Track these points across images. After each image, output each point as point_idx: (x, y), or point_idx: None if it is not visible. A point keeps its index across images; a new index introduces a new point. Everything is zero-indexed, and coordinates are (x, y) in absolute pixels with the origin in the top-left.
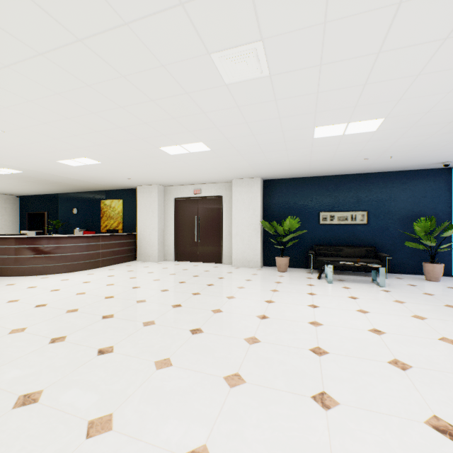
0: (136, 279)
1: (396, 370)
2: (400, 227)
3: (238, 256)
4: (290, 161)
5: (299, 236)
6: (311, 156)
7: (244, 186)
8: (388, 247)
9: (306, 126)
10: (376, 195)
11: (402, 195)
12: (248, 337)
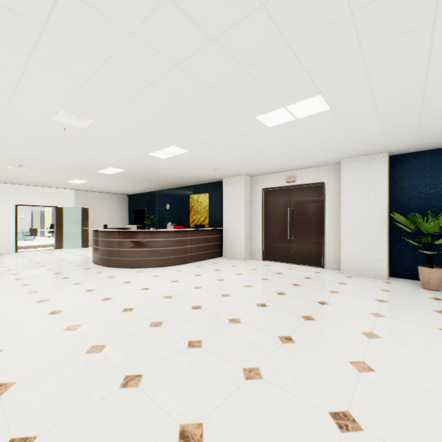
0: (224, 282)
1: None
2: None
3: (349, 260)
4: None
5: None
6: None
7: (359, 166)
8: None
9: None
10: None
11: None
12: None
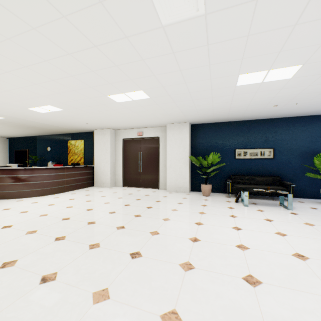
0: (91, 202)
1: None
2: (300, 161)
3: (171, 183)
4: (214, 107)
5: (218, 167)
6: (231, 103)
7: (176, 129)
8: (291, 177)
9: (231, 73)
10: (281, 135)
11: (302, 136)
12: (183, 263)
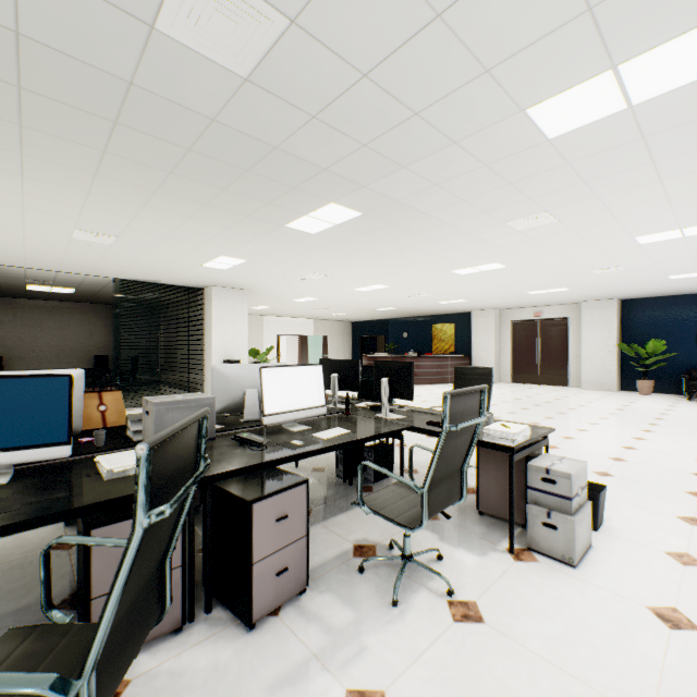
0: (494, 390)
1: None
2: None
3: (588, 379)
4: (651, 288)
5: (668, 359)
6: (675, 285)
7: (596, 308)
8: None
9: (658, 276)
10: None
11: None
12: (609, 413)
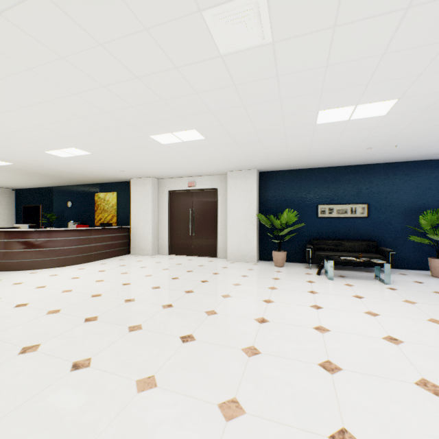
0: (127, 274)
1: (427, 395)
2: (402, 220)
3: (233, 250)
4: (288, 150)
5: (296, 229)
6: (311, 146)
7: (240, 178)
8: (390, 241)
9: (309, 109)
10: (378, 186)
11: (405, 187)
12: (246, 347)
